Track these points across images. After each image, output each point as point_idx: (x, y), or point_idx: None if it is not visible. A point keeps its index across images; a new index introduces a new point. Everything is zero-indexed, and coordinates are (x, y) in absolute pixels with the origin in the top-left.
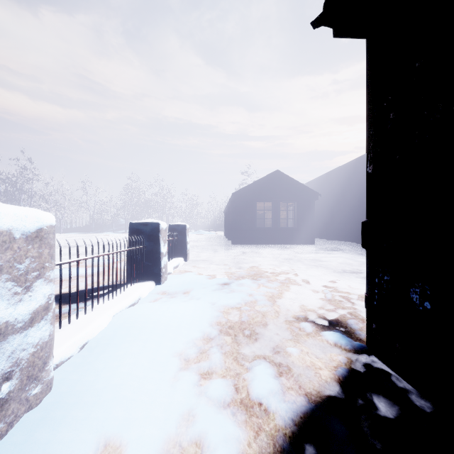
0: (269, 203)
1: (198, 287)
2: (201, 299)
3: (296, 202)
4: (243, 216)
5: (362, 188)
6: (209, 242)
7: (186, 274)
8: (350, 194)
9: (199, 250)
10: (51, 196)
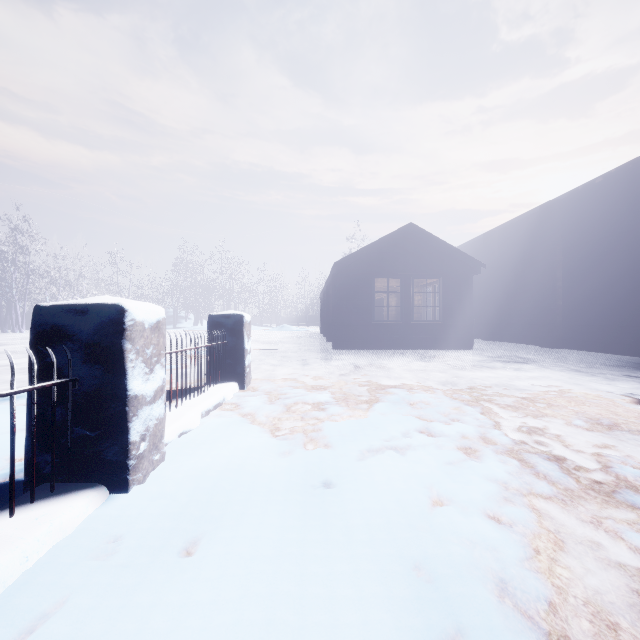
0: (392, 281)
1: (236, 515)
2: (222, 637)
3: (441, 278)
4: (353, 301)
5: (553, 254)
6: (296, 345)
7: (225, 441)
8: (527, 265)
9: (276, 361)
10: (60, 274)
